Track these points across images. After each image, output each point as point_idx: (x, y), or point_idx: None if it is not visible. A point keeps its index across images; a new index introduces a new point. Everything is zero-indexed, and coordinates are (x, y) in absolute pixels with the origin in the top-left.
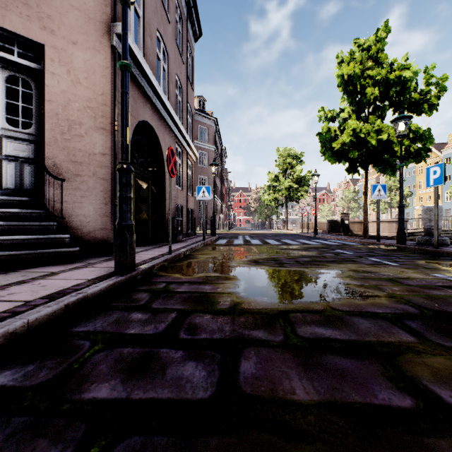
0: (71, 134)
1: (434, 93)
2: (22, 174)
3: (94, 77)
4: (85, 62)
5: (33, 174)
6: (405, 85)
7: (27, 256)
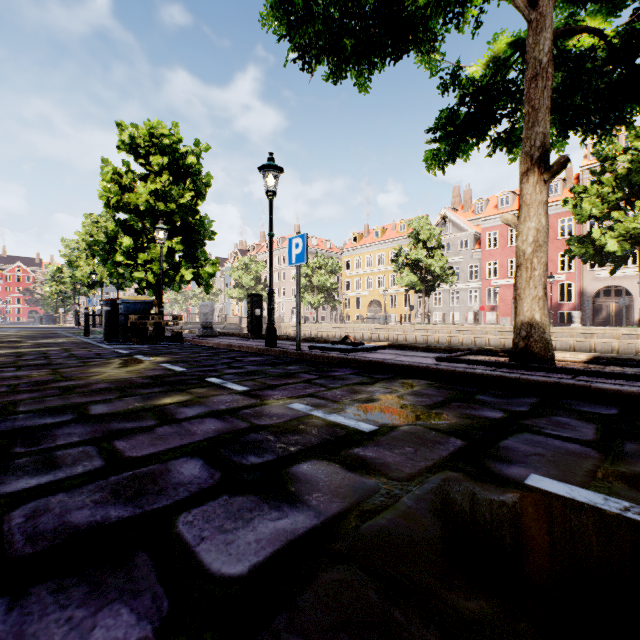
0: None
1: None
2: None
3: None
4: None
5: None
6: None
7: None
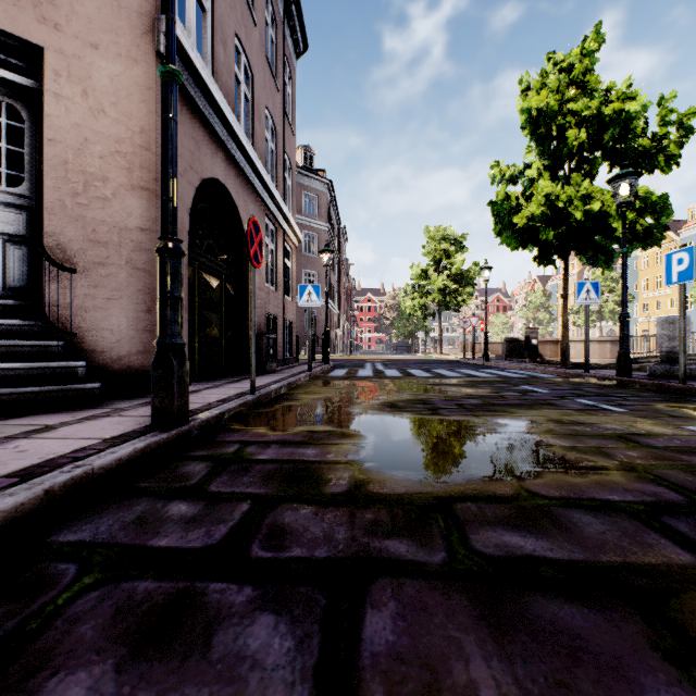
0: (89, 196)
1: (674, 138)
2: (7, 262)
3: (127, 103)
4: (113, 78)
5: (26, 262)
6: (627, 125)
7: (9, 397)
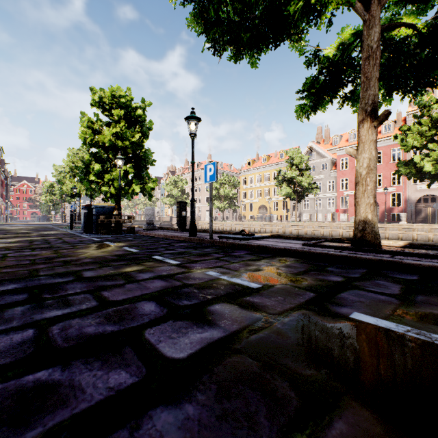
0: None
1: None
2: None
3: None
4: None
5: None
6: None
7: None
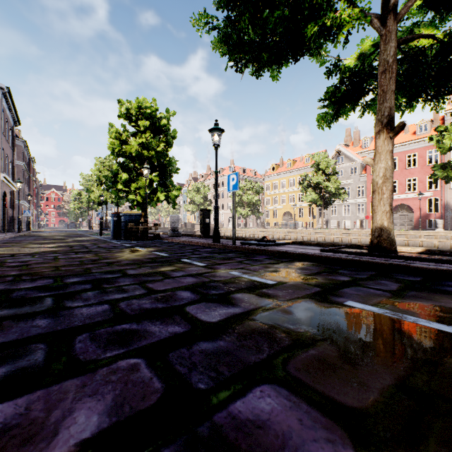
0: None
1: None
2: None
3: None
4: None
5: None
6: None
7: None
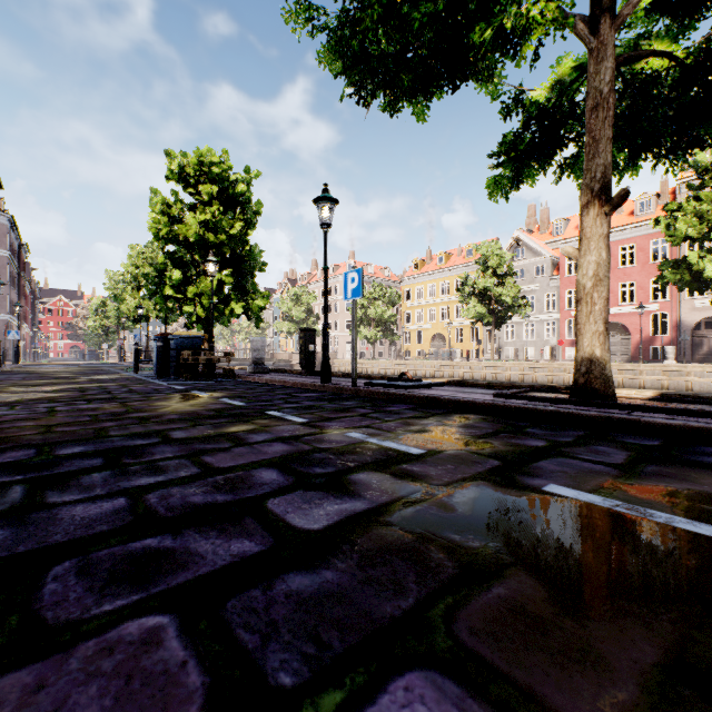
0: None
1: None
2: None
3: None
4: None
5: None
6: None
7: None
